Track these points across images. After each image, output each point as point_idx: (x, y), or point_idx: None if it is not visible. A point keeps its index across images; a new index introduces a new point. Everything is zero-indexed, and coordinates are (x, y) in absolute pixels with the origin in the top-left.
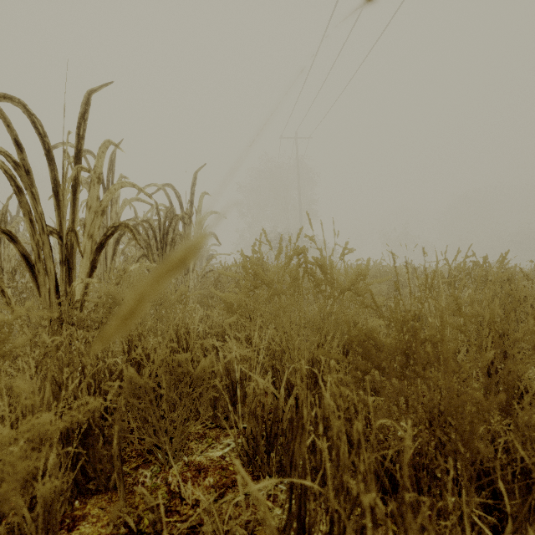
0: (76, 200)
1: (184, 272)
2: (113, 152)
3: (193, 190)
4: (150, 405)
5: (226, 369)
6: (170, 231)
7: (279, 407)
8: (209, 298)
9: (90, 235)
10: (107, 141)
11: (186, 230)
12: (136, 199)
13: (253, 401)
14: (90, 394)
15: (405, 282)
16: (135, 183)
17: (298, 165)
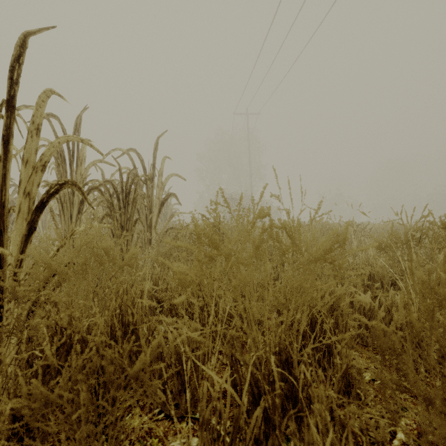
0: (10, 155)
1: (147, 229)
2: (77, 117)
3: (155, 154)
4: (65, 426)
5: (175, 353)
6: (132, 192)
7: (241, 418)
8: (168, 255)
9: (28, 194)
10: (49, 92)
11: (149, 191)
12: (99, 161)
13: (207, 409)
14: None
15: (348, 238)
16: (83, 139)
17: (248, 136)
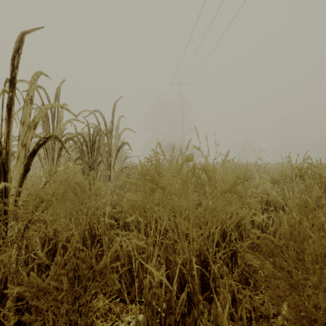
0: (12, 117)
1: (107, 168)
2: (57, 88)
3: (113, 114)
4: (53, 304)
5: (128, 256)
6: (96, 141)
7: (172, 299)
8: (123, 187)
9: (24, 145)
10: (39, 73)
11: (109, 140)
12: (73, 119)
13: (149, 293)
14: (0, 291)
15: (253, 175)
16: (63, 106)
17: (181, 100)
